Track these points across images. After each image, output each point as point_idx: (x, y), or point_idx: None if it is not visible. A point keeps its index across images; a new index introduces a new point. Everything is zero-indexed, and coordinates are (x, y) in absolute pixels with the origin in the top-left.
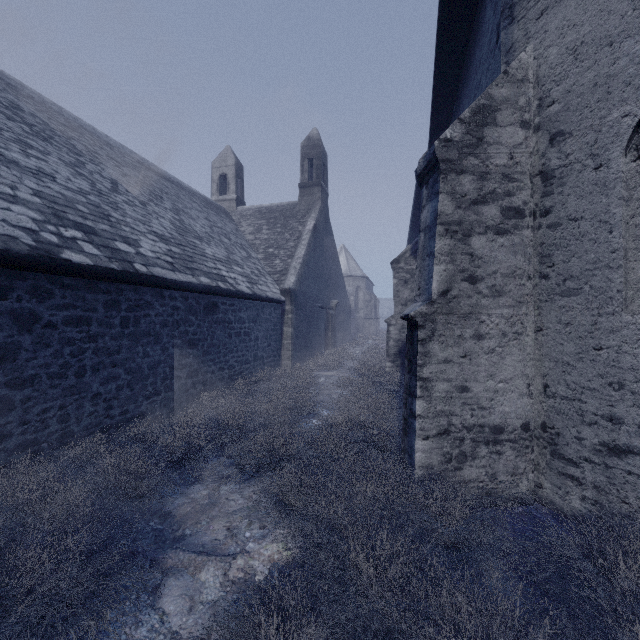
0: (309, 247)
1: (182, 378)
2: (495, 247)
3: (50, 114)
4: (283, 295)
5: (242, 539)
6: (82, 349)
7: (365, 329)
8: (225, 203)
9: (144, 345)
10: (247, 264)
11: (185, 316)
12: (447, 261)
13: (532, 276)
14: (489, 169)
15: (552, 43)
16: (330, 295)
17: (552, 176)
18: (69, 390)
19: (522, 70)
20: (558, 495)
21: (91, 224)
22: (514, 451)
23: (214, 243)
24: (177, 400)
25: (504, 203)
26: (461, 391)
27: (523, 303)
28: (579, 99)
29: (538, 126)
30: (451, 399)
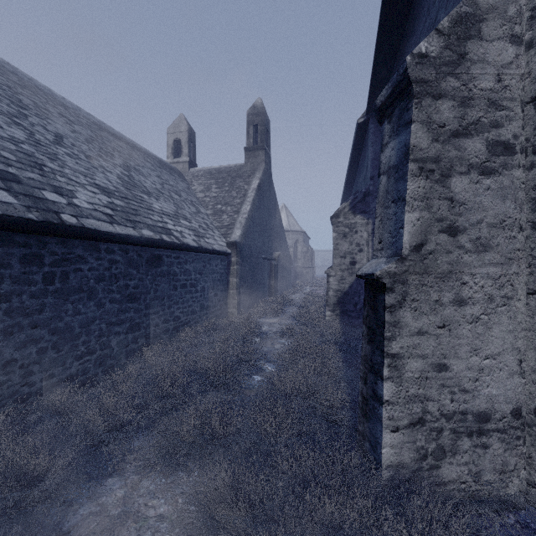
0: (254, 204)
1: (121, 333)
2: (480, 190)
3: (1, 71)
4: (229, 248)
5: None
6: None
7: (303, 276)
8: (179, 165)
9: (74, 302)
10: (195, 219)
11: (125, 270)
12: (421, 207)
13: (524, 226)
14: (472, 93)
15: None
16: (273, 247)
17: None
18: None
19: None
20: None
21: (14, 171)
22: (503, 443)
23: (163, 198)
24: (115, 357)
25: (490, 136)
26: (438, 370)
27: (513, 260)
28: None
29: (530, 42)
30: (426, 380)
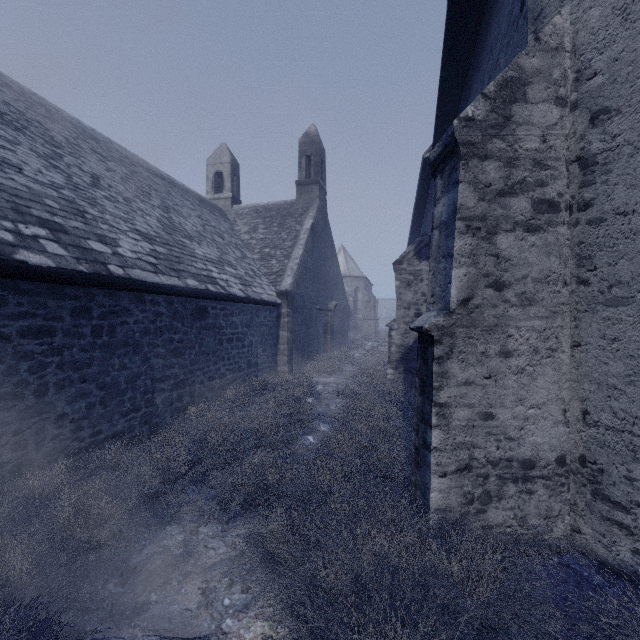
0: (307, 247)
1: (166, 391)
2: (525, 247)
3: (29, 104)
4: (279, 297)
5: (219, 609)
6: (43, 364)
7: (364, 330)
8: (220, 201)
9: (121, 356)
10: (241, 265)
11: (169, 322)
12: (468, 263)
13: (568, 281)
14: (518, 154)
15: (593, 3)
16: (329, 296)
17: (593, 162)
18: (26, 412)
19: (557, 37)
20: (601, 544)
21: (60, 221)
22: (547, 490)
23: (206, 243)
24: (160, 415)
25: (536, 194)
26: (485, 419)
27: (558, 313)
28: (630, 68)
29: (575, 103)
30: (473, 428)
